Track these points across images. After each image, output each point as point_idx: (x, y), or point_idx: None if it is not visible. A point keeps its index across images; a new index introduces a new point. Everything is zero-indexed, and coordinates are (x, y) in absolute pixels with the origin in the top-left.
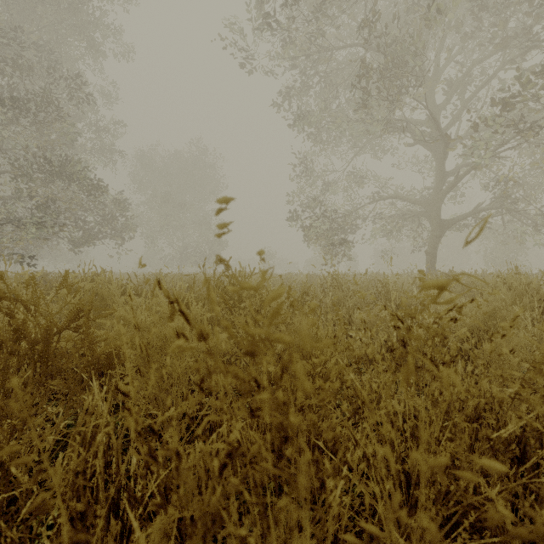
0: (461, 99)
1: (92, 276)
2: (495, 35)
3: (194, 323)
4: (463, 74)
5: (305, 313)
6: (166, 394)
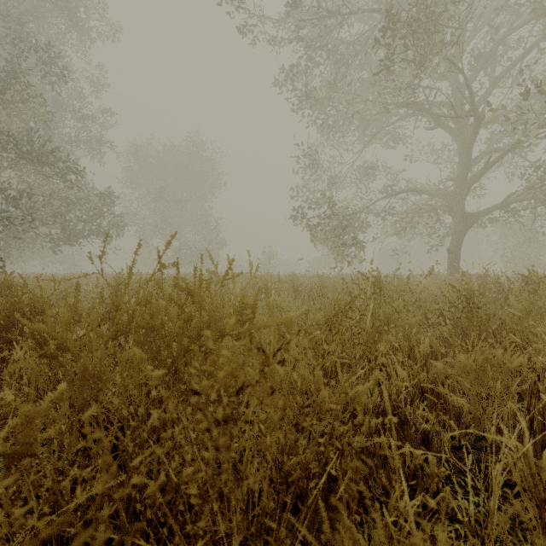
0: (490, 75)
1: None
2: None
3: None
4: (492, 46)
5: None
6: None
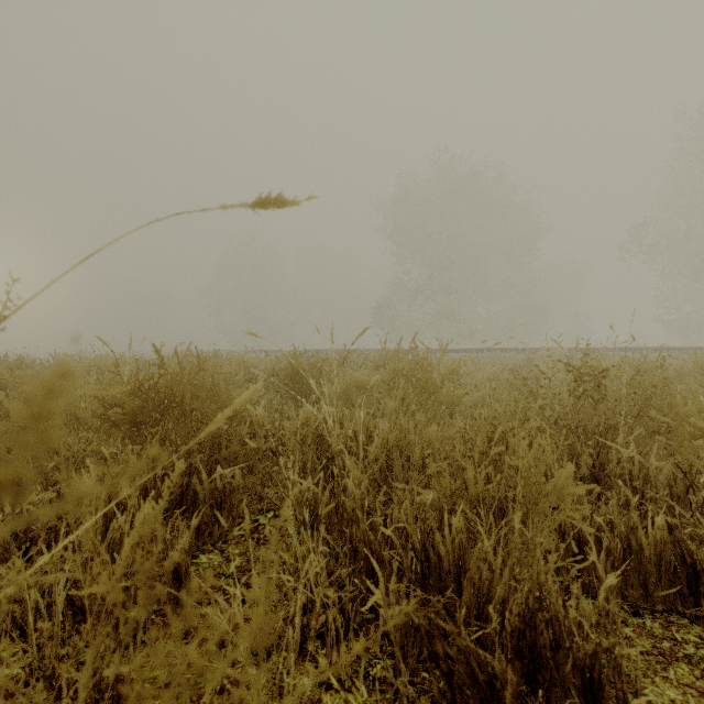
0: None
1: None
2: None
3: None
4: None
5: None
6: None
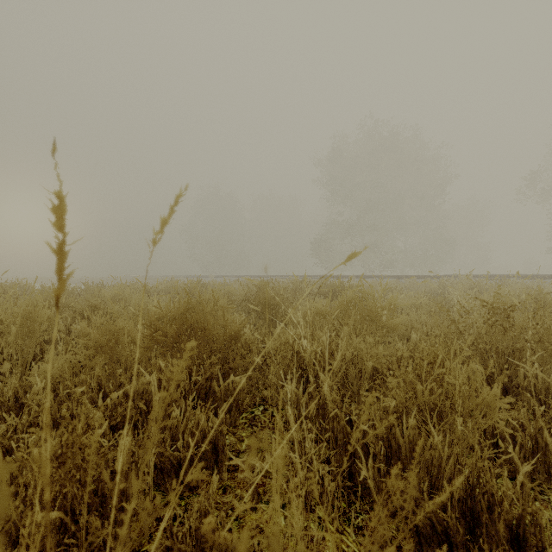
0: None
1: None
2: None
3: None
4: None
5: None
6: None
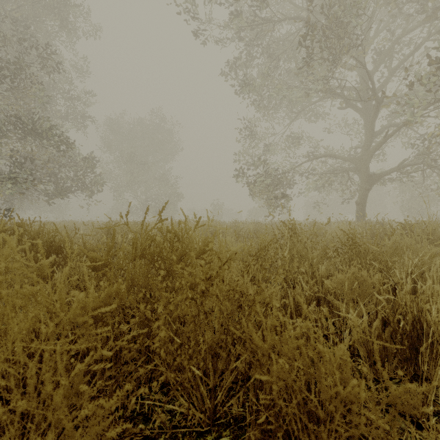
0: (388, 67)
1: (13, 227)
2: (424, 4)
3: (80, 323)
4: (390, 45)
5: (374, 394)
6: (43, 438)
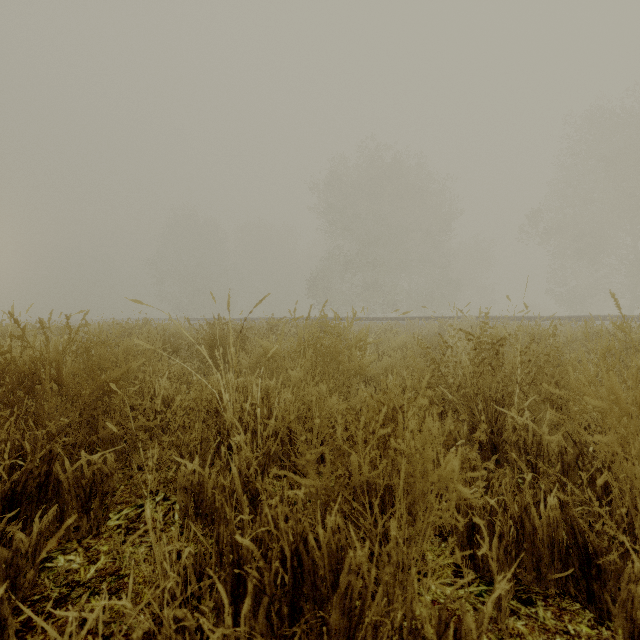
0: None
1: None
2: None
3: None
4: None
5: None
6: None
